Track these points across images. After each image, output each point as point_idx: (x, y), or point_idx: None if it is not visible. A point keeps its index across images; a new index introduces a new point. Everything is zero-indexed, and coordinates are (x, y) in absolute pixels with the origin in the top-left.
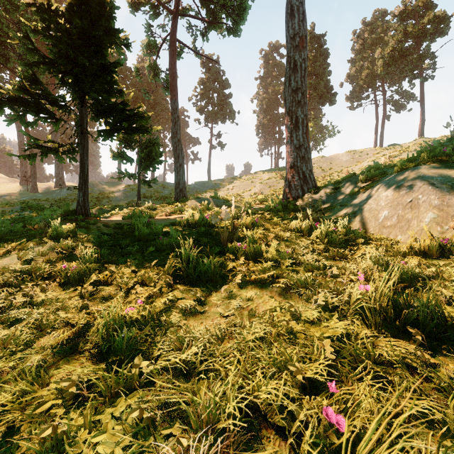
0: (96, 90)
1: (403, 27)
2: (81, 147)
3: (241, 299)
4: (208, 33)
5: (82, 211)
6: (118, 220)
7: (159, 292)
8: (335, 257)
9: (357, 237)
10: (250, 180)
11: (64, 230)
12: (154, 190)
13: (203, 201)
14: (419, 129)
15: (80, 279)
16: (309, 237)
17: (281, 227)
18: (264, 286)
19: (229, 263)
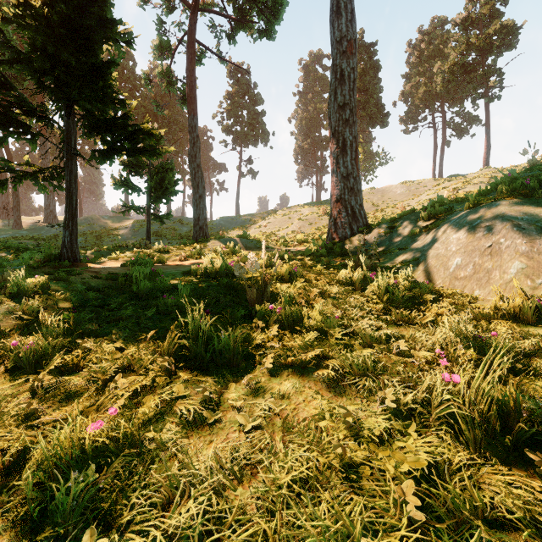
0: (87, 98)
1: (466, 37)
2: (68, 172)
3: (272, 395)
4: (236, 35)
5: (69, 255)
6: (115, 268)
7: (152, 384)
8: (398, 321)
9: (425, 293)
10: (287, 216)
11: (29, 284)
12: (170, 227)
13: (228, 241)
14: (484, 158)
15: (39, 362)
16: (363, 293)
17: (327, 278)
18: (306, 373)
19: (257, 335)
